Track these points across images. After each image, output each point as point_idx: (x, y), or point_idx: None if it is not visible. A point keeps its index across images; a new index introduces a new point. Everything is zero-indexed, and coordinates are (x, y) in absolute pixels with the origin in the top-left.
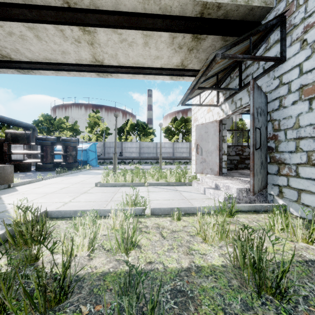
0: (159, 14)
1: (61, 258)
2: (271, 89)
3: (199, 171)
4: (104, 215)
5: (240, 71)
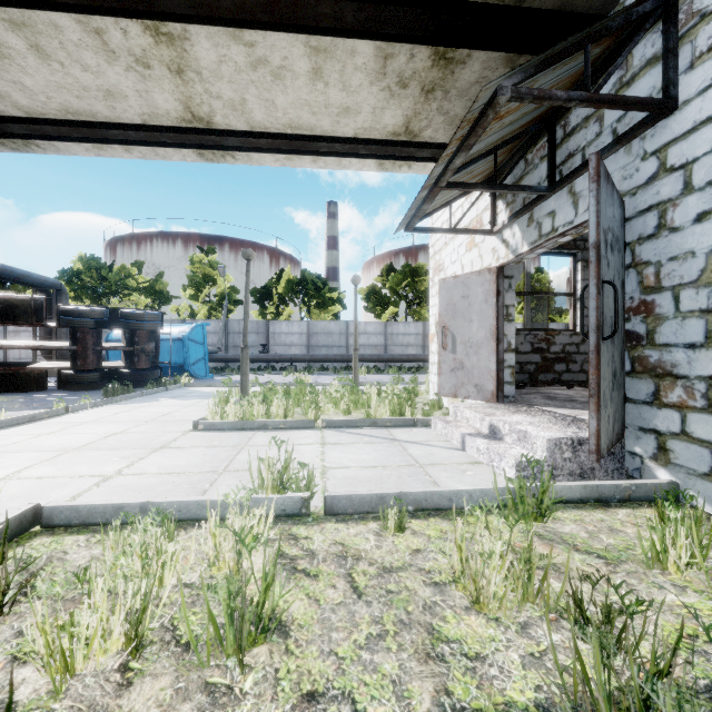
0: None
1: (34, 680)
2: (635, 184)
3: (447, 390)
4: (197, 516)
5: (552, 143)
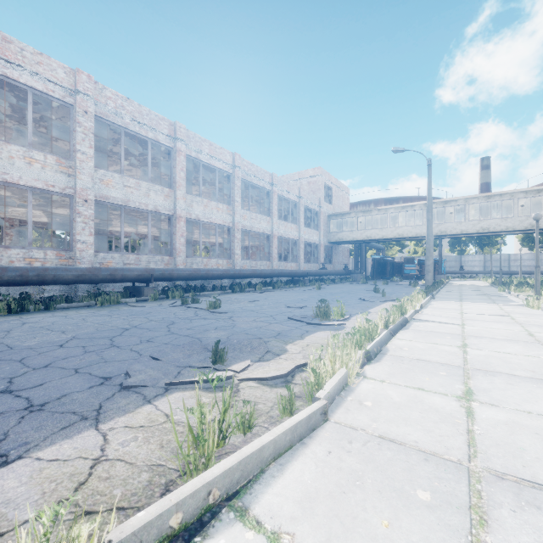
0: (523, 230)
1: None
2: None
3: None
4: None
5: None
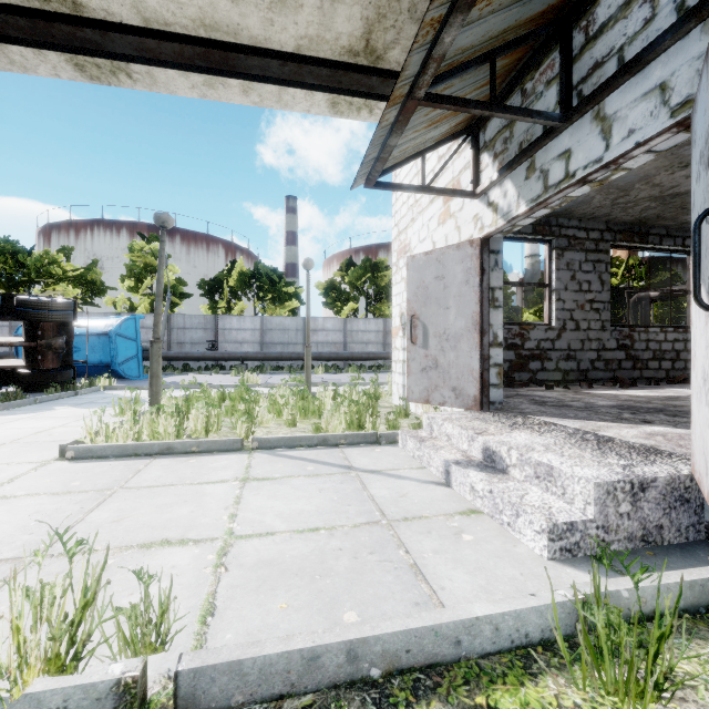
0: None
1: None
2: None
3: (417, 394)
4: None
5: (568, 55)
